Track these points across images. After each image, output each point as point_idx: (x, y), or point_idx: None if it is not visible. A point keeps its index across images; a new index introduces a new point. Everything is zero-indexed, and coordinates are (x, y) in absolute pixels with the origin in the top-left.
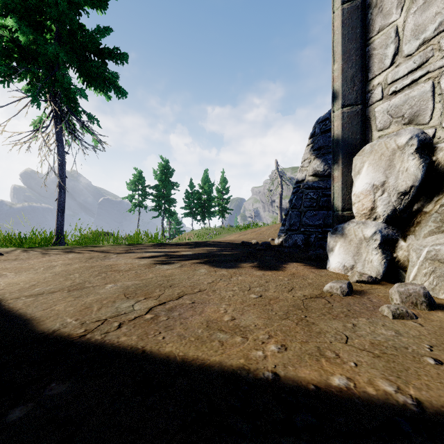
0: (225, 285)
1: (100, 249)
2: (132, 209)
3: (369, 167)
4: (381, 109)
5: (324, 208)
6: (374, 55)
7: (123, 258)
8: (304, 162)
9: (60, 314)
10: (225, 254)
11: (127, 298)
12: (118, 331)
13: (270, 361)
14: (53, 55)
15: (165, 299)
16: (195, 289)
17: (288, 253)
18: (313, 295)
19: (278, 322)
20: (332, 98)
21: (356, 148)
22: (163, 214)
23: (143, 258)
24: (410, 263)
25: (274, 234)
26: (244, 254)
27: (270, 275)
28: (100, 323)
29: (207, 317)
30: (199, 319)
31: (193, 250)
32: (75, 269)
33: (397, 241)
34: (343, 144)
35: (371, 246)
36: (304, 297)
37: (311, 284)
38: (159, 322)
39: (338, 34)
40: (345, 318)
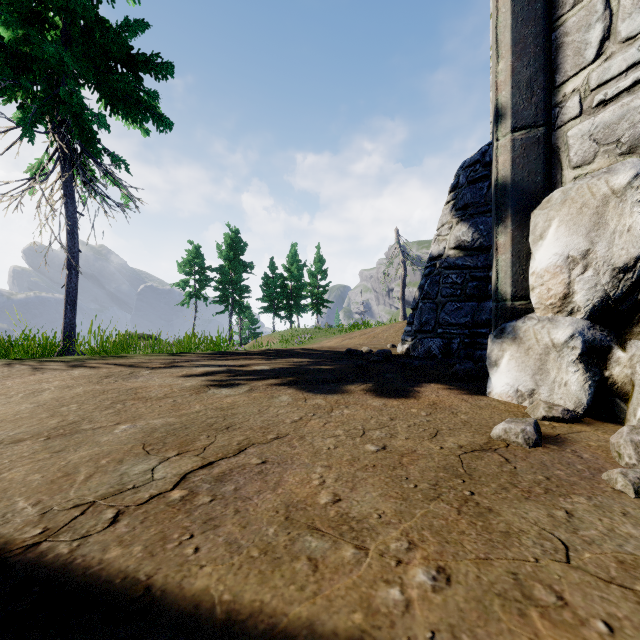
0: (322, 426)
1: (128, 361)
2: (186, 302)
3: (560, 227)
4: (578, 132)
5: (473, 298)
6: (567, 45)
7: (160, 376)
8: (441, 228)
9: (9, 490)
10: (322, 369)
11: (146, 453)
12: (108, 533)
13: (420, 617)
14: (56, 62)
15: (214, 455)
16: (269, 434)
17: (420, 368)
18: (476, 445)
19: (423, 508)
20: (495, 117)
21: (535, 198)
22: (231, 308)
23: (192, 376)
24: (637, 389)
25: (394, 337)
26: (351, 369)
27: (395, 407)
28: (80, 512)
29: (287, 495)
30: (272, 501)
31: (271, 363)
32: (76, 396)
33: (611, 349)
34: (514, 191)
35: (566, 359)
36: (460, 449)
37: (466, 422)
38: (194, 510)
39: (505, 12)
40: (547, 496)
